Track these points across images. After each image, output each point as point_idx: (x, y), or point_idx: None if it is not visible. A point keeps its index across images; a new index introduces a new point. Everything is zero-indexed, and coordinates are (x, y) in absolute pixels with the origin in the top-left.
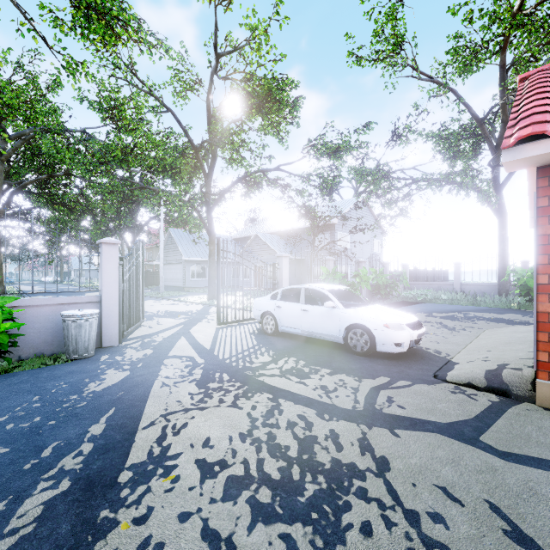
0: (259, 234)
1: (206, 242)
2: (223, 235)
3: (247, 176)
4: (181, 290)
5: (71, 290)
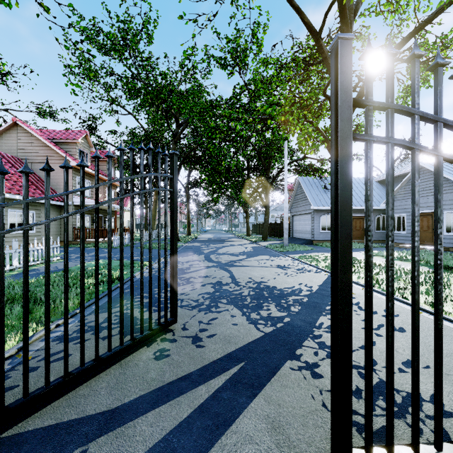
0: (425, 164)
1: None
2: (362, 179)
3: (417, 29)
4: (309, 243)
5: (224, 238)
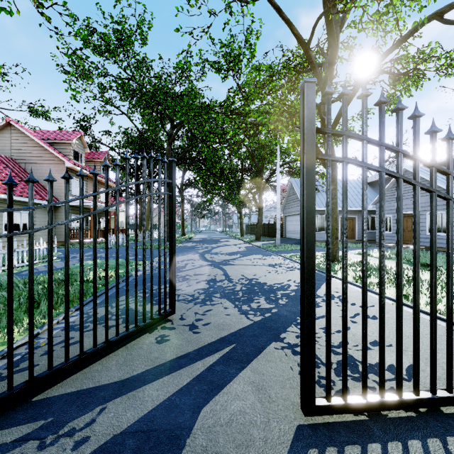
0: (409, 167)
1: None
2: (352, 180)
3: (396, 45)
4: None
5: (219, 238)
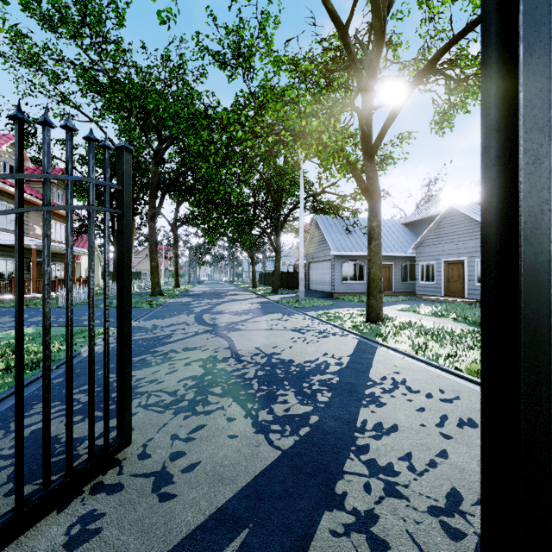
0: (455, 205)
1: (364, 230)
2: (387, 220)
3: (464, 31)
4: (329, 296)
5: (224, 291)
